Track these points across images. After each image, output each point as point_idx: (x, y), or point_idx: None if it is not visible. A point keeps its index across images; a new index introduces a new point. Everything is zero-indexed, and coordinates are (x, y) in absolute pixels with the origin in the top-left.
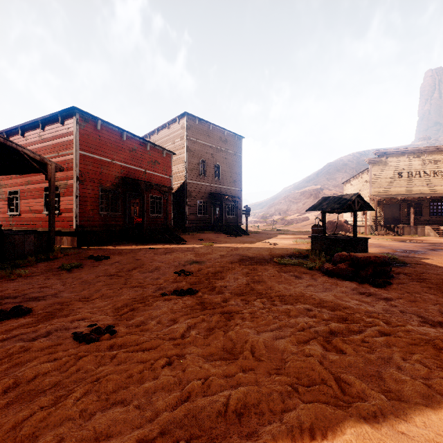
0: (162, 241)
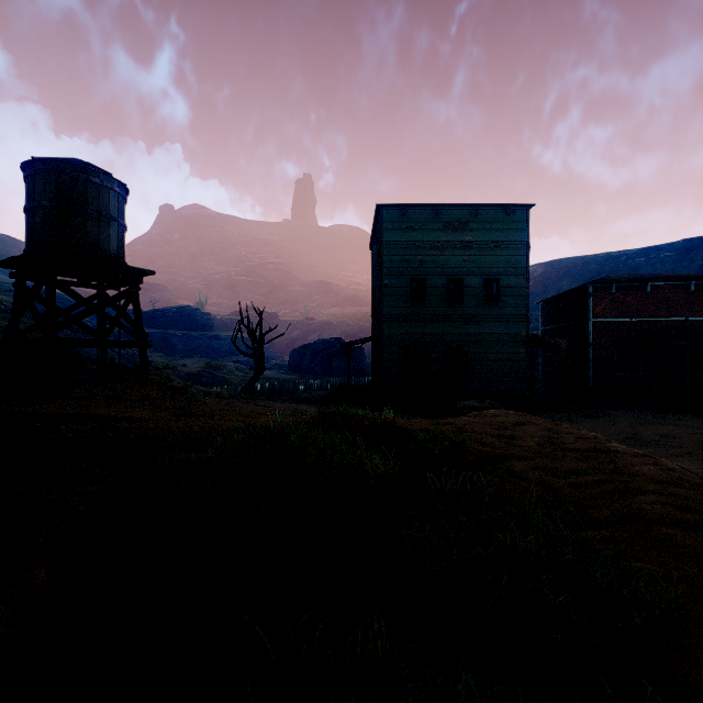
0: (692, 413)
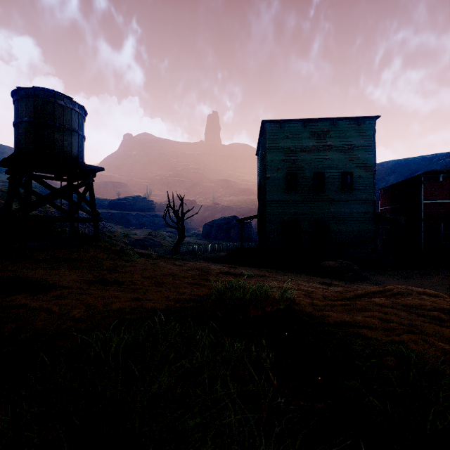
0: None
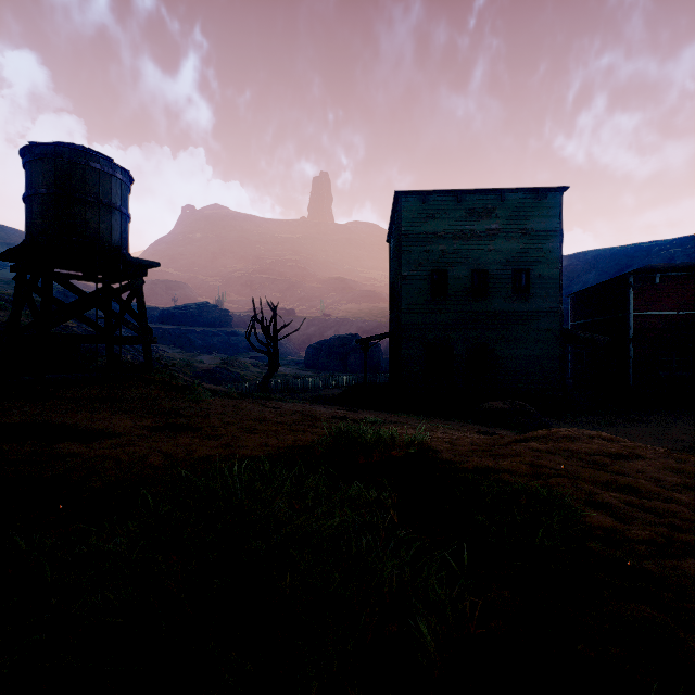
0: None
